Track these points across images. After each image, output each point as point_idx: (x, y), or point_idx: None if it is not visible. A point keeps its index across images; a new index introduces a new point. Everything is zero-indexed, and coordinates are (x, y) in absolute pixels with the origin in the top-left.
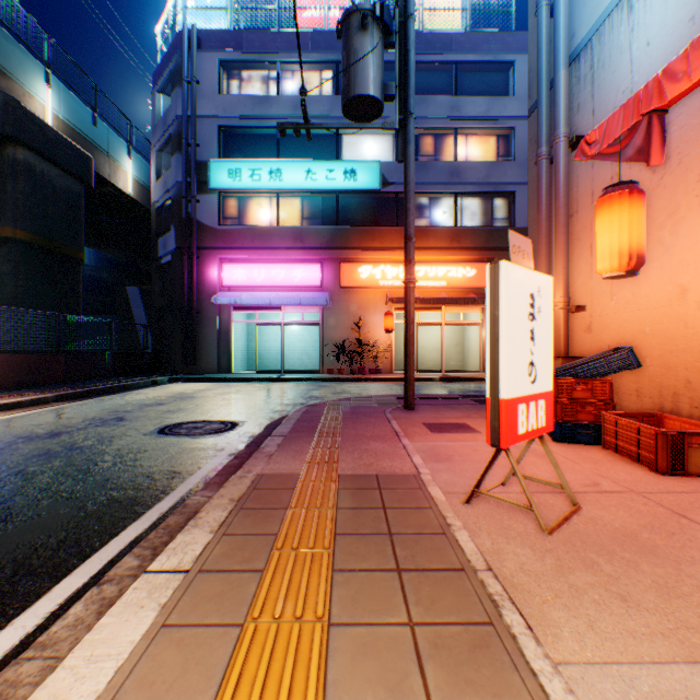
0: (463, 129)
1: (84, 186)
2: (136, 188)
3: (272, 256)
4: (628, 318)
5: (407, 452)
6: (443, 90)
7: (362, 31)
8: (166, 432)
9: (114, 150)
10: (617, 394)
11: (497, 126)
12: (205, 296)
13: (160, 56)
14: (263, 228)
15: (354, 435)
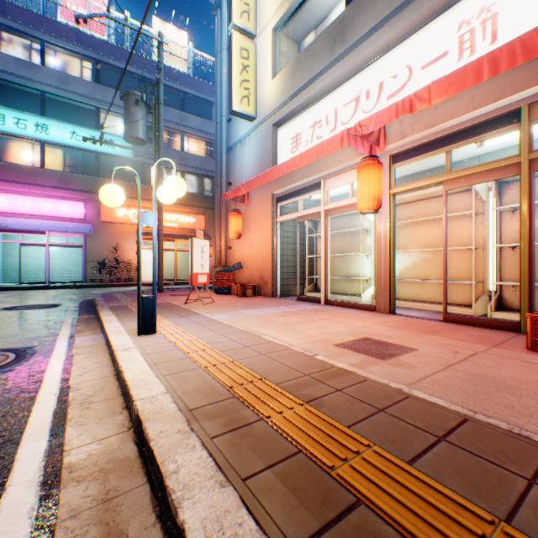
0: (188, 133)
1: None
2: None
3: (39, 191)
4: (242, 252)
5: (165, 300)
6: (176, 104)
7: (137, 105)
8: (13, 309)
9: None
10: (240, 279)
11: (208, 137)
12: None
13: None
14: (29, 167)
15: None
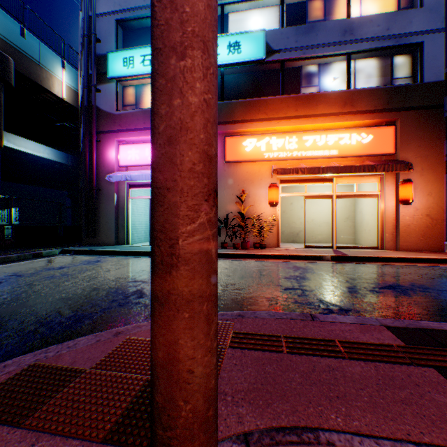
0: None
1: (0, 81)
2: (71, 95)
3: None
4: None
5: None
6: None
7: None
8: None
9: (46, 61)
10: None
11: None
12: (104, 176)
13: None
14: None
15: None
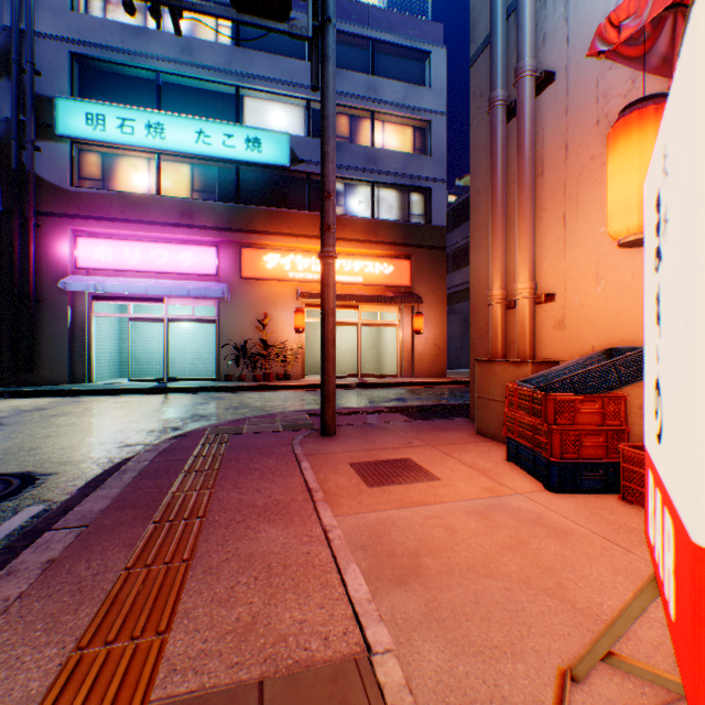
0: (380, 114)
1: None
2: None
3: (151, 233)
4: (626, 309)
5: (333, 554)
6: (360, 68)
7: None
8: None
9: None
10: None
11: (414, 116)
12: (49, 280)
13: None
14: (137, 195)
15: (234, 509)
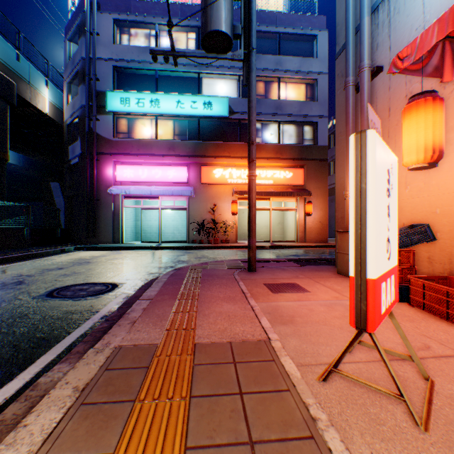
0: (284, 78)
1: (8, 104)
2: (52, 110)
3: (153, 160)
4: (421, 202)
5: (255, 314)
6: (271, 51)
7: None
8: (54, 295)
9: (34, 80)
10: None
11: (306, 77)
12: (103, 188)
13: (70, 15)
14: (145, 140)
15: (210, 297)
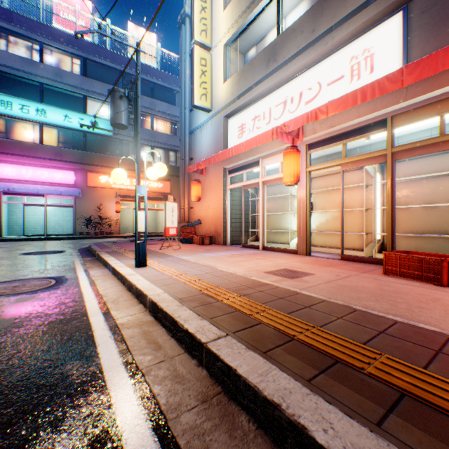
0: (157, 116)
1: None
2: None
3: (39, 162)
4: (201, 212)
5: None
6: (147, 93)
7: (121, 99)
8: (31, 254)
9: None
10: (199, 232)
11: (172, 119)
12: None
13: None
14: (31, 143)
15: (125, 246)
